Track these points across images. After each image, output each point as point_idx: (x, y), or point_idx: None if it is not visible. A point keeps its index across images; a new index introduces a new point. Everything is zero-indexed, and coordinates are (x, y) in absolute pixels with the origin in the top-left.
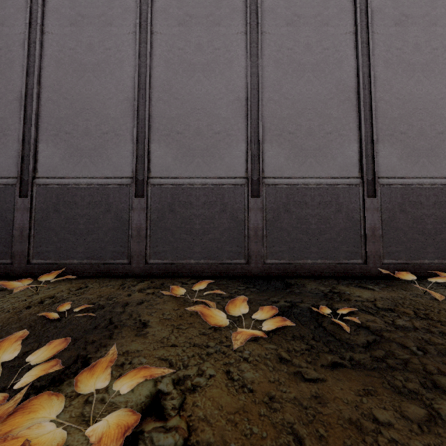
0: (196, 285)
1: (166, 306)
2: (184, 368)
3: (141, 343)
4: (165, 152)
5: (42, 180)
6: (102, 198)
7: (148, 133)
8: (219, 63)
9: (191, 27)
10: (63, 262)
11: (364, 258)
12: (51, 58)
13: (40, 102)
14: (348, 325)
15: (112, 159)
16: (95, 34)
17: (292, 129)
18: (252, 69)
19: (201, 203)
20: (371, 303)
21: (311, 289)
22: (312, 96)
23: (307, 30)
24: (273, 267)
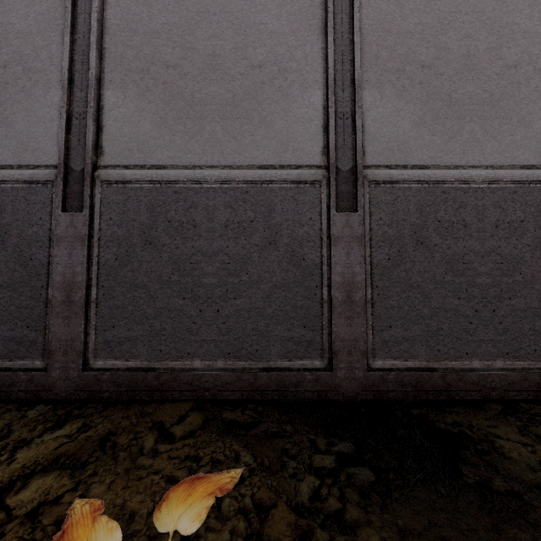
0: (173, 493)
1: None
2: None
3: None
4: (137, 108)
5: None
6: None
7: (99, 65)
8: None
9: None
10: None
11: None
12: None
13: None
14: None
15: (15, 126)
16: None
17: (428, 58)
18: None
19: (218, 224)
20: None
21: (536, 471)
22: None
23: None
24: (391, 378)
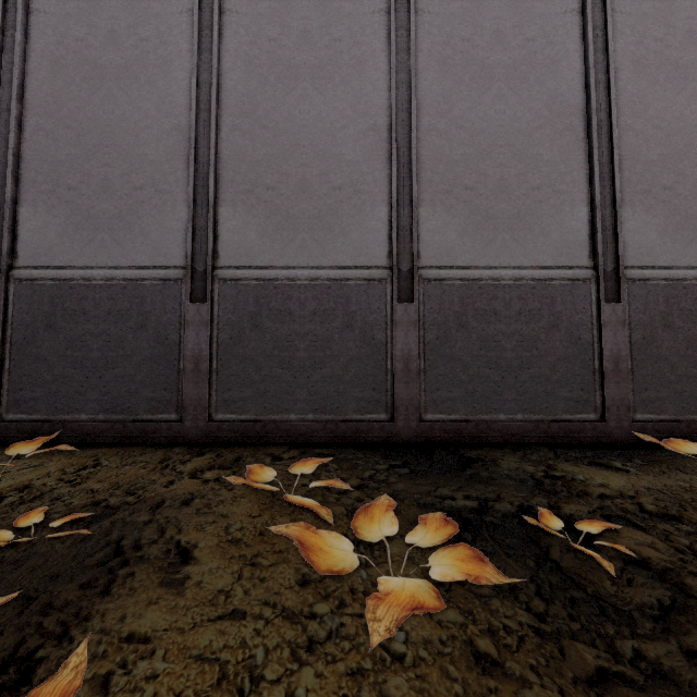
0: (296, 464)
1: (237, 509)
2: (252, 694)
3: (168, 609)
4: (245, 222)
5: (25, 271)
6: (132, 303)
7: (215, 188)
8: (340, 64)
9: (291, 2)
10: (62, 418)
11: (600, 412)
12: (44, 55)
13: (23, 134)
14: (605, 557)
15: (150, 235)
16: (121, 14)
17: (470, 182)
18: (399, 75)
19: (308, 312)
20: (632, 502)
21: (511, 470)
22: (506, 123)
23: (497, 6)
24: (437, 427)
